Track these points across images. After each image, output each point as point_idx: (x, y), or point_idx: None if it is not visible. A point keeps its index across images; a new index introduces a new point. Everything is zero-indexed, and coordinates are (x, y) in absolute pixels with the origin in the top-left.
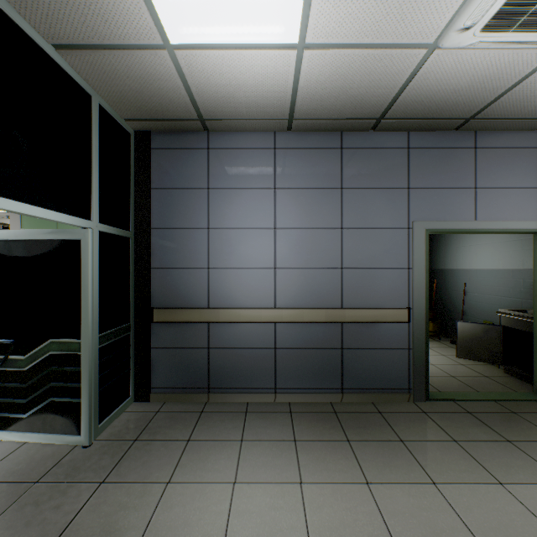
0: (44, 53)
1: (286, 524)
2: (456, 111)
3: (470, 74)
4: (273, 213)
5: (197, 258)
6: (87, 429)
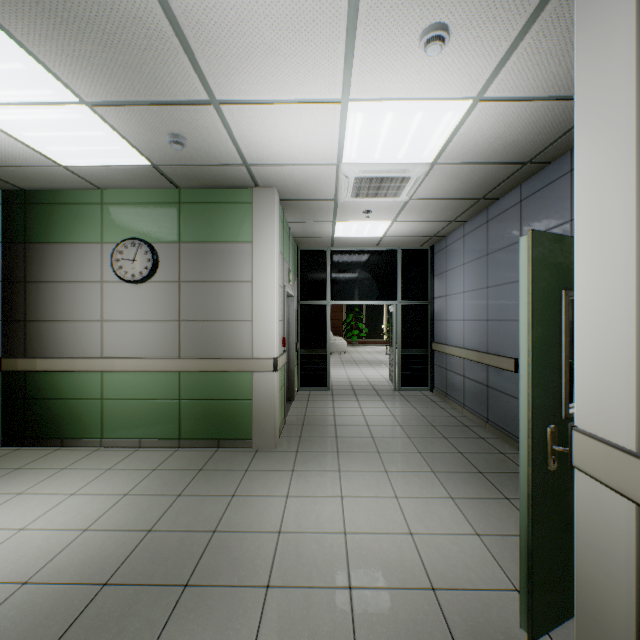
0: (374, 250)
1: (372, 413)
2: (499, 174)
3: (443, 184)
4: (463, 282)
5: (443, 314)
6: (393, 384)
